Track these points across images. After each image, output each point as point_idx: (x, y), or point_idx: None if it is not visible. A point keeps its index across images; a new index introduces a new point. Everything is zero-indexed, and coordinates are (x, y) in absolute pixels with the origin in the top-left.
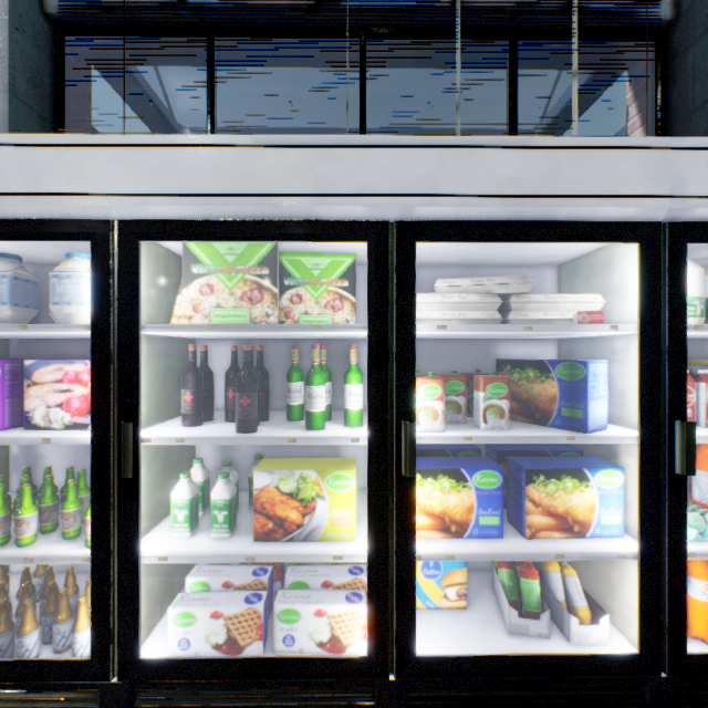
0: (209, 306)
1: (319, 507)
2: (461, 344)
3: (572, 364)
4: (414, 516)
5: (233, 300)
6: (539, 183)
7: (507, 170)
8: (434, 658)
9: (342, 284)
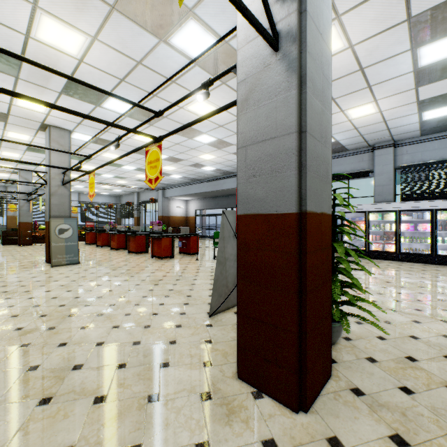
0: (444, 217)
1: None
2: None
3: None
4: None
5: None
6: None
7: None
8: None
9: None
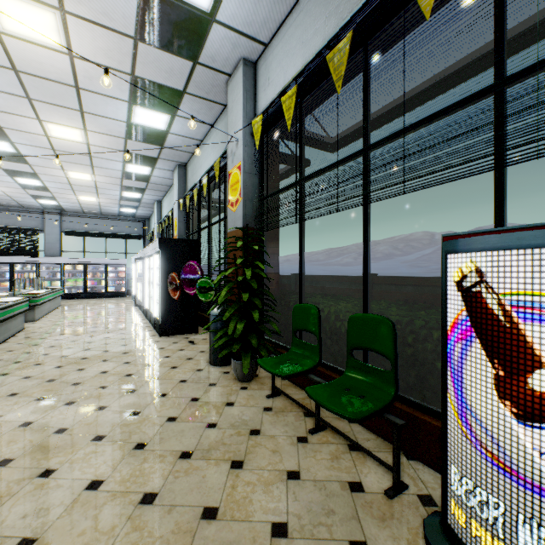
0: None
1: None
2: (2, 271)
3: (6, 273)
4: None
5: None
6: None
7: None
8: None
9: None
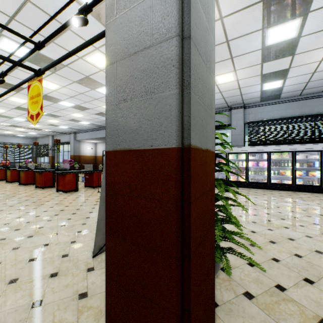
0: (275, 157)
1: (286, 173)
2: (303, 160)
3: (313, 162)
4: (296, 173)
5: (277, 156)
6: (308, 147)
7: (305, 147)
8: (298, 184)
9: (287, 154)
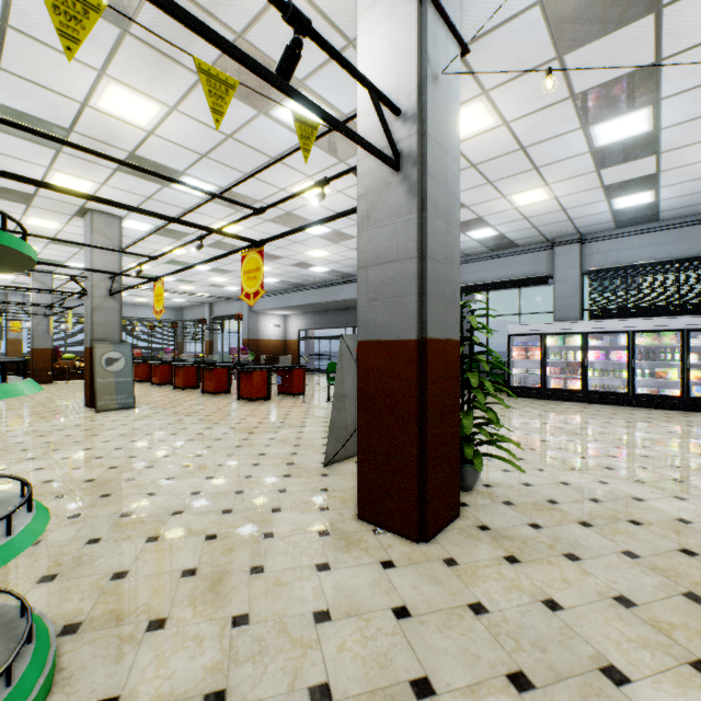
0: (644, 342)
1: (668, 374)
2: None
3: None
4: (689, 374)
5: (649, 340)
6: None
7: None
8: (693, 397)
9: (673, 336)
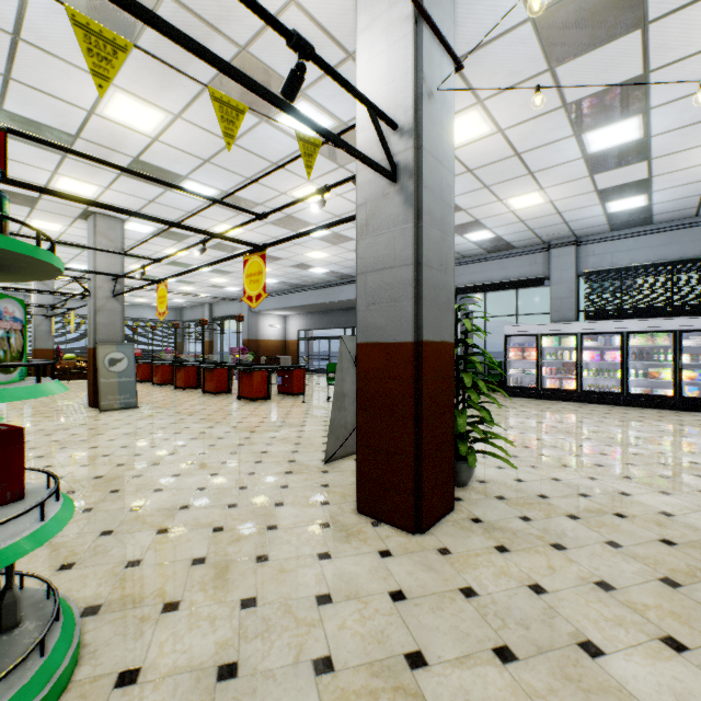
0: (638, 342)
1: (661, 374)
2: (700, 348)
3: None
4: (681, 374)
5: (643, 341)
6: None
7: (700, 321)
8: (686, 396)
9: (666, 337)
